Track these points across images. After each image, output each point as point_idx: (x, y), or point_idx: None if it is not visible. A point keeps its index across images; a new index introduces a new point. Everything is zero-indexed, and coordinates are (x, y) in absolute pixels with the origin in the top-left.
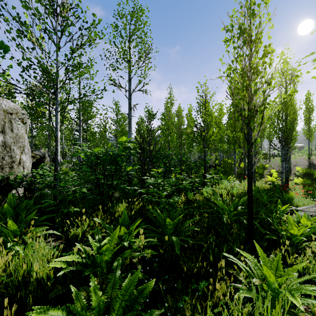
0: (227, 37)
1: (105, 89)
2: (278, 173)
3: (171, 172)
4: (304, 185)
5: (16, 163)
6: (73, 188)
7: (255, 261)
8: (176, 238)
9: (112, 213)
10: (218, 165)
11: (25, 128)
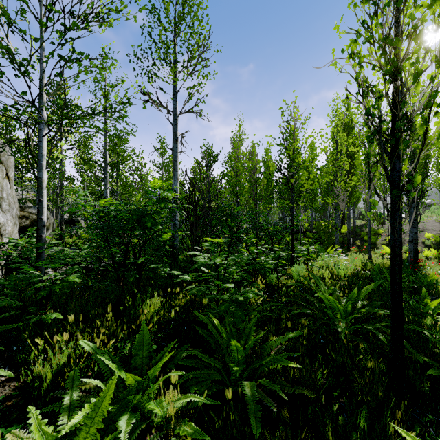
0: None
1: (130, 103)
2: None
3: (240, 240)
4: (439, 261)
5: None
6: (45, 277)
7: None
8: (250, 386)
9: (135, 316)
10: (308, 230)
11: (4, 169)
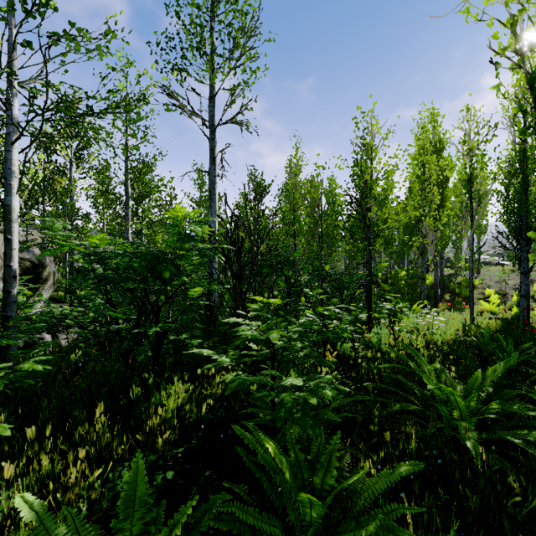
0: None
1: (146, 101)
2: (500, 295)
3: (299, 294)
4: None
5: None
6: None
7: None
8: None
9: (144, 416)
10: (382, 280)
11: None
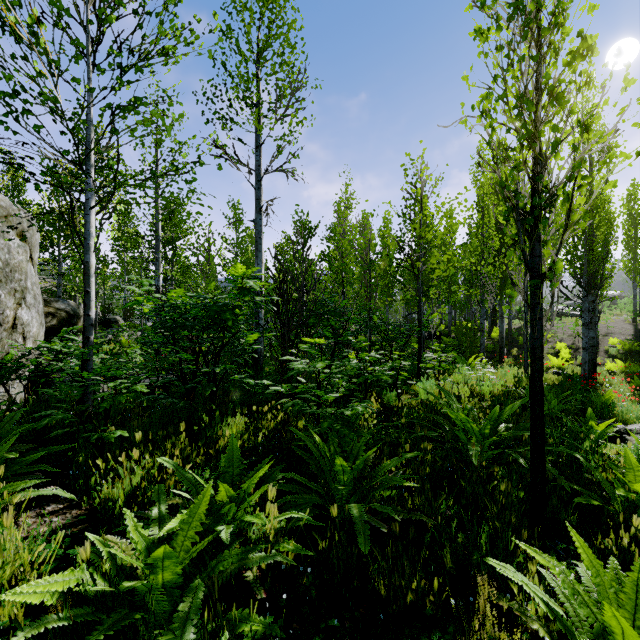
0: (480, 25)
1: (201, 162)
2: (572, 350)
3: (347, 347)
4: (628, 376)
5: (6, 326)
6: (111, 384)
7: (570, 580)
8: (359, 508)
9: (212, 439)
10: (445, 333)
11: (28, 250)
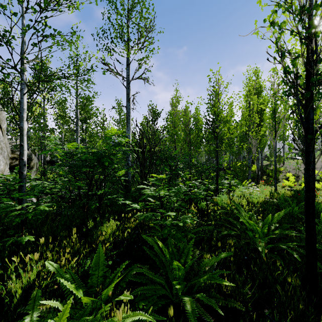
0: None
1: (93, 69)
2: (295, 177)
3: (177, 176)
4: None
5: None
6: (19, 207)
7: None
8: (191, 303)
9: (95, 236)
10: (227, 168)
11: None
